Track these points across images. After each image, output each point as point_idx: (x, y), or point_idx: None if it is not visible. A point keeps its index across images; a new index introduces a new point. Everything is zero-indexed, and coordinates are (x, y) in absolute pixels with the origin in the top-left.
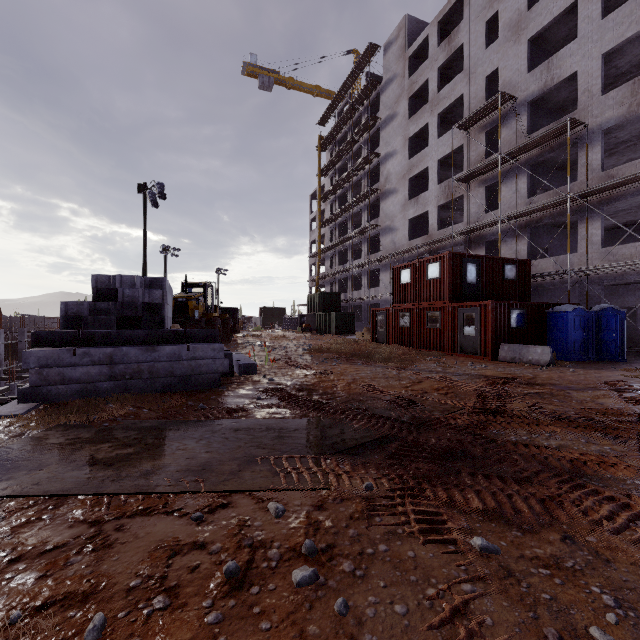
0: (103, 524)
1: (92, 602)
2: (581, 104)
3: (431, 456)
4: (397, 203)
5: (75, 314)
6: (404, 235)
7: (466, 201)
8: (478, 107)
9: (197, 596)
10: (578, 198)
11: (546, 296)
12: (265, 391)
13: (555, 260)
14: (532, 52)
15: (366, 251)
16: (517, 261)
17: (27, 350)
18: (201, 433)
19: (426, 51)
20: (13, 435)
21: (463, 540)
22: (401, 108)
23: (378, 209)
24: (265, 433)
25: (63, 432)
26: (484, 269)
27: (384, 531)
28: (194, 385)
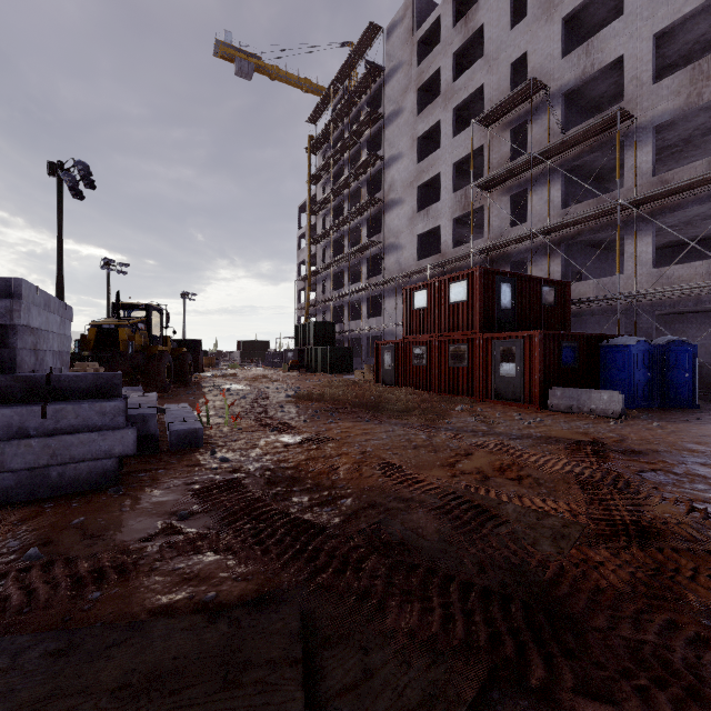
0: None
1: None
2: (628, 95)
3: None
4: (403, 216)
5: None
6: (412, 254)
7: (487, 213)
8: (504, 96)
9: None
10: (630, 206)
11: (580, 327)
12: (202, 492)
13: (596, 283)
14: (565, 36)
15: (366, 273)
16: (556, 283)
17: None
18: None
19: (437, 36)
20: None
21: None
22: (408, 102)
23: (380, 224)
24: None
25: None
26: (520, 291)
27: None
28: (56, 486)
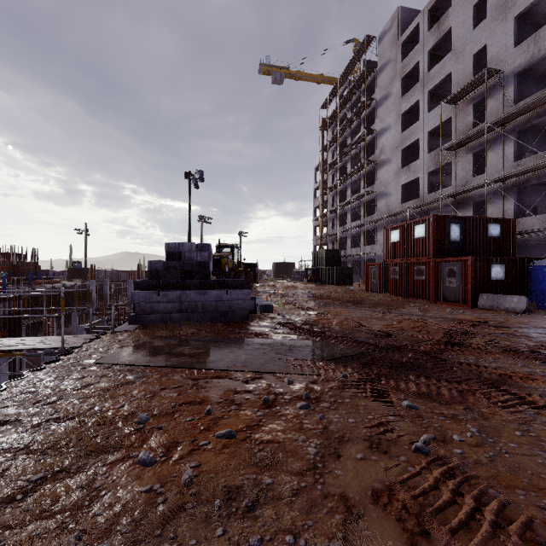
0: (198, 380)
1: (203, 404)
2: None
3: (392, 365)
4: (391, 171)
5: (156, 269)
6: (397, 199)
7: (454, 167)
8: (465, 83)
9: (250, 407)
10: None
11: (535, 251)
12: (279, 324)
13: (542, 218)
14: (520, 27)
15: (363, 214)
16: (501, 220)
17: (133, 292)
18: (240, 345)
19: (417, 36)
20: (134, 341)
21: (397, 402)
22: (394, 88)
23: (374, 177)
24: (280, 347)
25: (161, 340)
26: (467, 228)
27: (350, 394)
28: (231, 318)
